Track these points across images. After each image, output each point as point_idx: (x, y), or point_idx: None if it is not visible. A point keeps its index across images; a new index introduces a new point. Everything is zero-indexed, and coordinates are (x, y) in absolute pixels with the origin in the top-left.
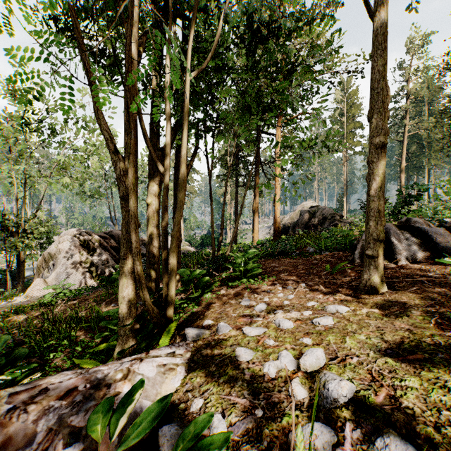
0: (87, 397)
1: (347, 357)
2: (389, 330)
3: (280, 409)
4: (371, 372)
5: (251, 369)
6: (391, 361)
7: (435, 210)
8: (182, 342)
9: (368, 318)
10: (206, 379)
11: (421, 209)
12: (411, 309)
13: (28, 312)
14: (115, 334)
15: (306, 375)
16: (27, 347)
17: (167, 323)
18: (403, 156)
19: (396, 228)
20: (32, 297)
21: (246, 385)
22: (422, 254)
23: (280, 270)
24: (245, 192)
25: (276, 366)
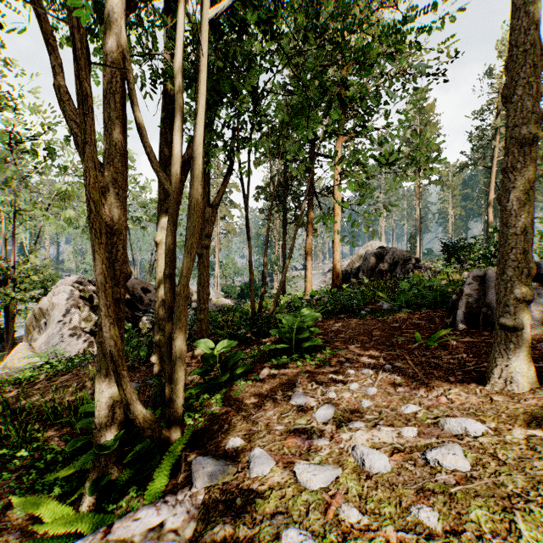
0: None
1: None
2: None
3: None
4: None
5: None
6: None
7: None
8: (183, 490)
9: (533, 453)
10: None
11: None
12: None
13: None
14: None
15: None
16: None
17: (170, 434)
18: (491, 186)
19: None
20: (12, 368)
21: None
22: None
23: (347, 338)
24: (296, 227)
25: None
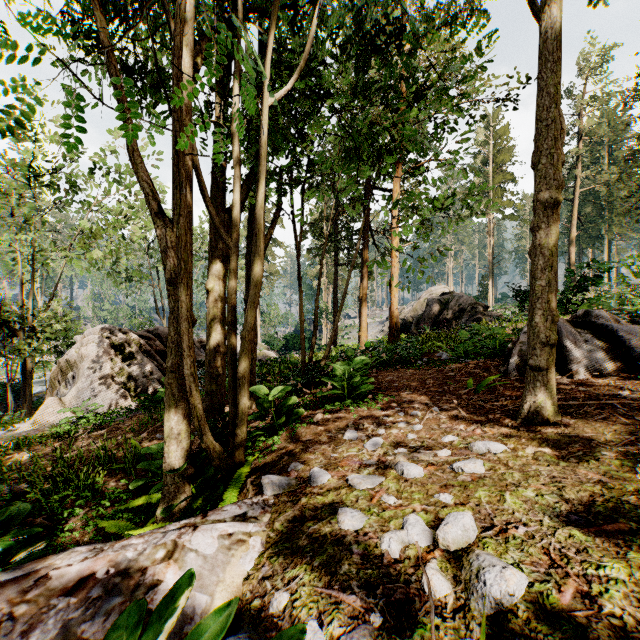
0: (110, 590)
1: (509, 526)
2: (570, 483)
3: (410, 614)
4: (548, 551)
5: (363, 545)
6: (578, 534)
7: (622, 298)
8: (257, 497)
9: (536, 462)
10: (293, 559)
11: (600, 297)
12: (600, 448)
13: (35, 447)
14: (159, 480)
15: (448, 555)
16: (30, 500)
17: (235, 466)
18: (573, 222)
19: (570, 326)
20: (41, 424)
21: (356, 572)
22: (609, 364)
23: (401, 387)
24: (349, 272)
25: (401, 540)
